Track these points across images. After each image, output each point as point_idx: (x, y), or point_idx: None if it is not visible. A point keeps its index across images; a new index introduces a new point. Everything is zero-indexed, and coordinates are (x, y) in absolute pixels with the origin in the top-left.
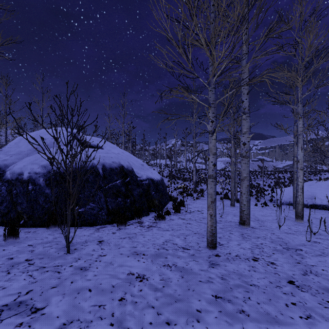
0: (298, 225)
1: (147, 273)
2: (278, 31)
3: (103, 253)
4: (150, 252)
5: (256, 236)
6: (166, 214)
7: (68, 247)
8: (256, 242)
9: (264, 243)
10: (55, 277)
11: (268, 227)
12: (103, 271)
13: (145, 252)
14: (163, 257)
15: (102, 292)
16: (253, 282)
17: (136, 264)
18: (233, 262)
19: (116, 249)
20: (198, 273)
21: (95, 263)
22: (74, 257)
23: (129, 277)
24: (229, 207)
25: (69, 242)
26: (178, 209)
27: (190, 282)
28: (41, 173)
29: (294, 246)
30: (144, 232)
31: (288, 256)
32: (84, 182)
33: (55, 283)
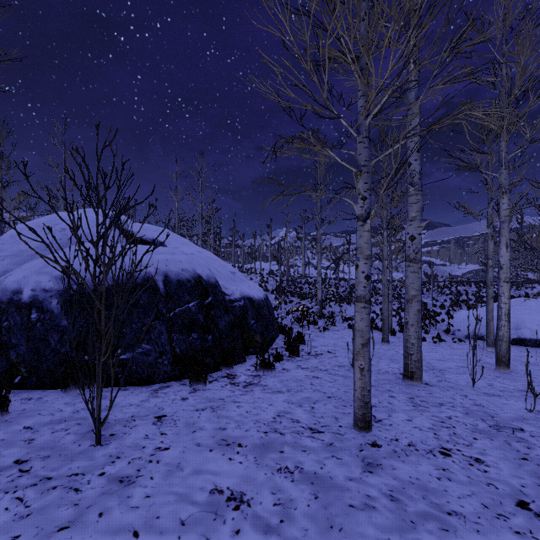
0: (502, 378)
1: (248, 489)
2: (472, 41)
3: (164, 443)
4: (252, 439)
5: (436, 402)
6: (275, 360)
7: (98, 432)
8: (439, 415)
9: (454, 416)
10: (69, 503)
11: (453, 384)
12: (162, 485)
13: (242, 439)
14: (277, 451)
15: (160, 539)
16: (452, 506)
17: (226, 468)
18: (406, 460)
19: (188, 434)
20: (344, 487)
21: (148, 468)
22: (108, 454)
23: (214, 499)
24: (380, 345)
25: (99, 424)
26: (295, 350)
27: (332, 510)
28: (54, 290)
29: (507, 422)
30: (239, 396)
31: (503, 445)
32: (131, 306)
33: (67, 517)
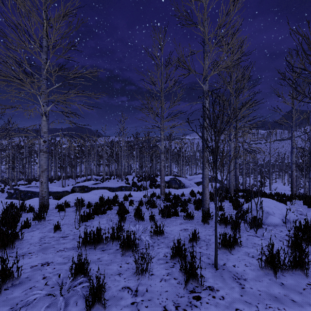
0: None
1: None
2: None
3: None
4: None
5: None
6: None
7: None
8: None
9: None
10: None
11: None
12: None
13: None
14: None
15: None
16: None
17: None
18: None
19: None
20: None
21: None
22: None
23: None
24: None
25: None
26: None
27: None
28: None
29: None
30: None
31: None
32: None
33: None
